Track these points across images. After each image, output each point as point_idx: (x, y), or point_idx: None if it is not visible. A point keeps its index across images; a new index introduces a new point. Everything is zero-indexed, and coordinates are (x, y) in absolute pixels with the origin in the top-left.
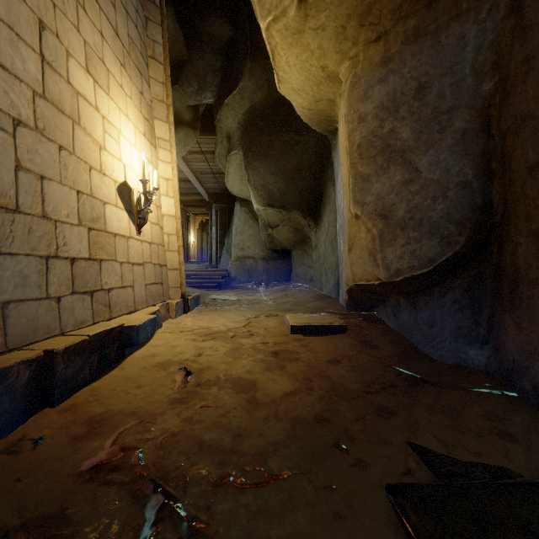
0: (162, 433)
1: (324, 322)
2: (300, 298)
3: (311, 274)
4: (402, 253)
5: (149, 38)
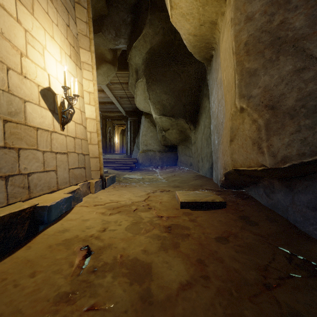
0: None
1: (207, 199)
2: (184, 177)
3: (190, 161)
4: (290, 141)
5: None
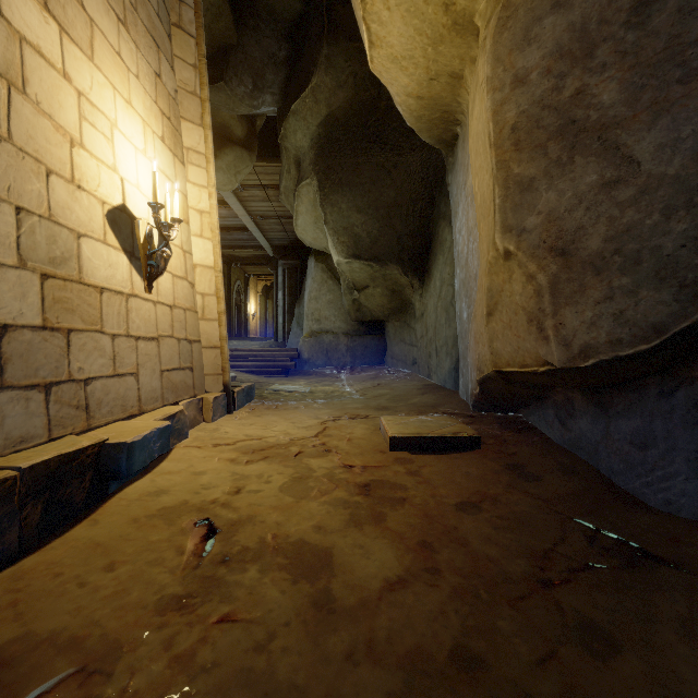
0: None
1: (444, 432)
2: (399, 389)
3: (413, 355)
4: (595, 317)
5: None
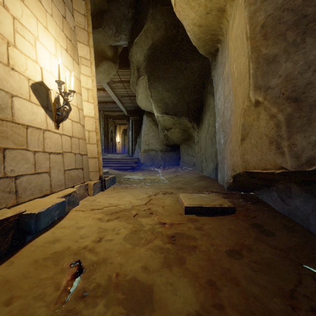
0: None
1: (215, 204)
2: (187, 178)
3: (193, 161)
4: None
5: None
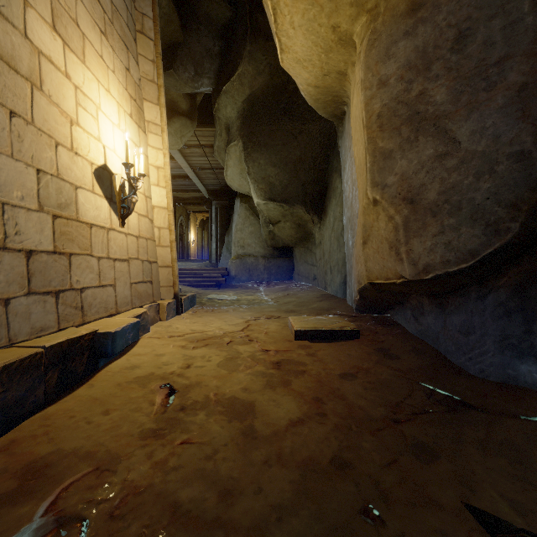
0: (122, 489)
1: (333, 327)
2: (303, 298)
3: (314, 273)
4: (433, 245)
5: (137, 10)
